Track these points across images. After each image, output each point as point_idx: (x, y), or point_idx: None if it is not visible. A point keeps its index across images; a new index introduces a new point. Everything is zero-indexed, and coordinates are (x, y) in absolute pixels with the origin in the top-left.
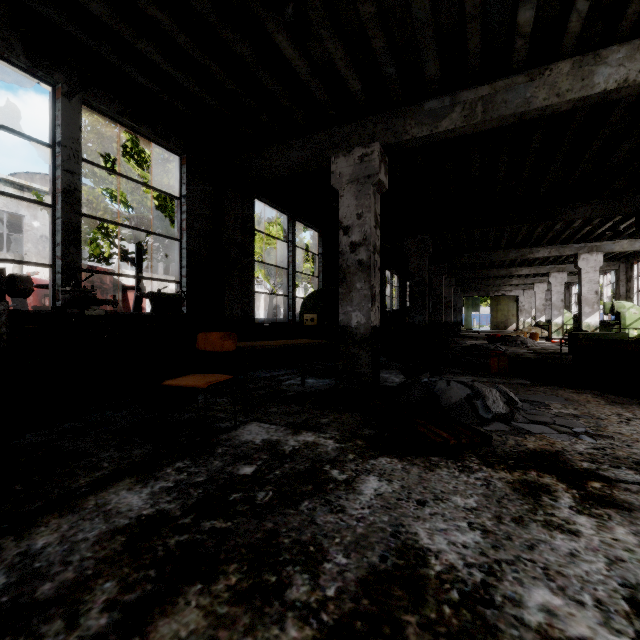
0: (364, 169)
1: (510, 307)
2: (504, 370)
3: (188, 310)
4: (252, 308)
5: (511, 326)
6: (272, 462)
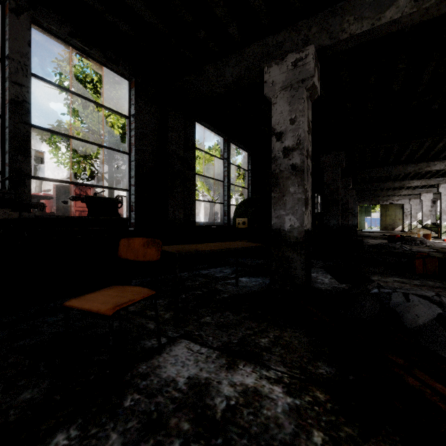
0: (298, 74)
1: (397, 213)
2: (433, 272)
3: (136, 215)
4: (193, 213)
5: (398, 228)
6: (194, 445)
